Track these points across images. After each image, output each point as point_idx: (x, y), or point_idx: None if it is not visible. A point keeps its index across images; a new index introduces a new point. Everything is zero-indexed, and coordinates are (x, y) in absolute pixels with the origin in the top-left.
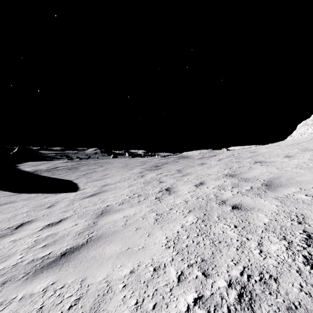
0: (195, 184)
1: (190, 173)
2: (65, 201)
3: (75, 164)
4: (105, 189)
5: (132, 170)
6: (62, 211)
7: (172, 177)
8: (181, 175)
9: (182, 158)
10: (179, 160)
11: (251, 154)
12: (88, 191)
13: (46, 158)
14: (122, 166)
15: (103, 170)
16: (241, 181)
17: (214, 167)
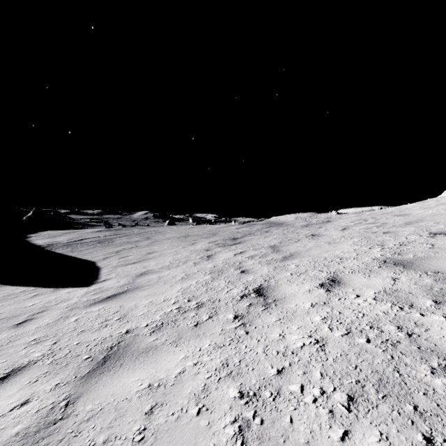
0: (320, 282)
1: (297, 254)
2: (59, 308)
3: (111, 234)
4: (140, 283)
5: (194, 245)
6: (33, 339)
7: (265, 262)
8: (281, 257)
9: (275, 226)
10: (271, 229)
11: (404, 219)
12: (110, 286)
13: (76, 226)
14: (179, 238)
15: (148, 245)
16: (444, 281)
17: (343, 243)
